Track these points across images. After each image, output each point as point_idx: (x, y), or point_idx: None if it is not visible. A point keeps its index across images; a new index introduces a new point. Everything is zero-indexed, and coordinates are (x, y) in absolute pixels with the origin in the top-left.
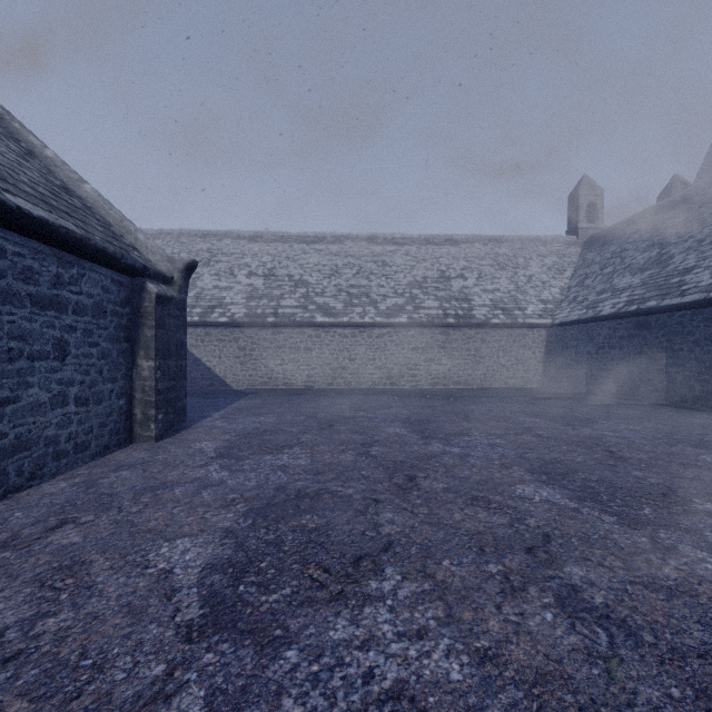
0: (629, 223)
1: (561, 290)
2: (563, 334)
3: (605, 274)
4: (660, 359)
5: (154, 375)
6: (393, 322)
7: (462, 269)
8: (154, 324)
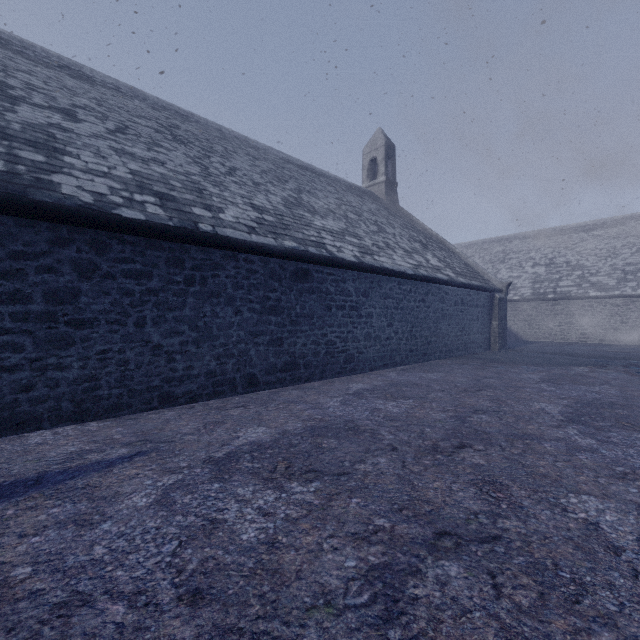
0: None
1: None
2: None
3: None
4: None
5: (497, 327)
6: None
7: None
8: (497, 309)
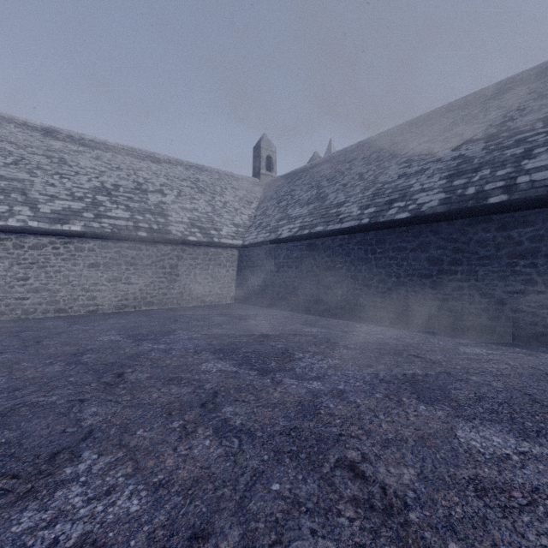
0: (293, 173)
1: (249, 218)
2: (252, 254)
3: (282, 206)
4: (326, 277)
5: None
6: (58, 229)
7: (161, 185)
8: None
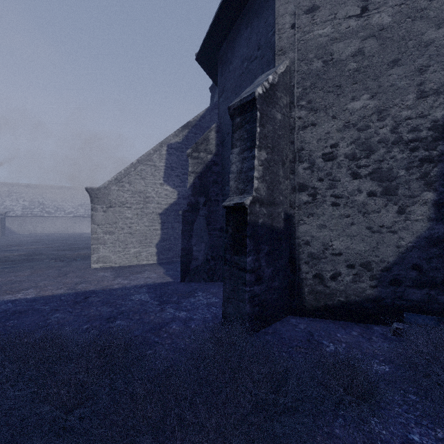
0: None
1: None
2: None
3: None
4: None
5: (1, 228)
6: (68, 216)
7: None
8: (1, 221)
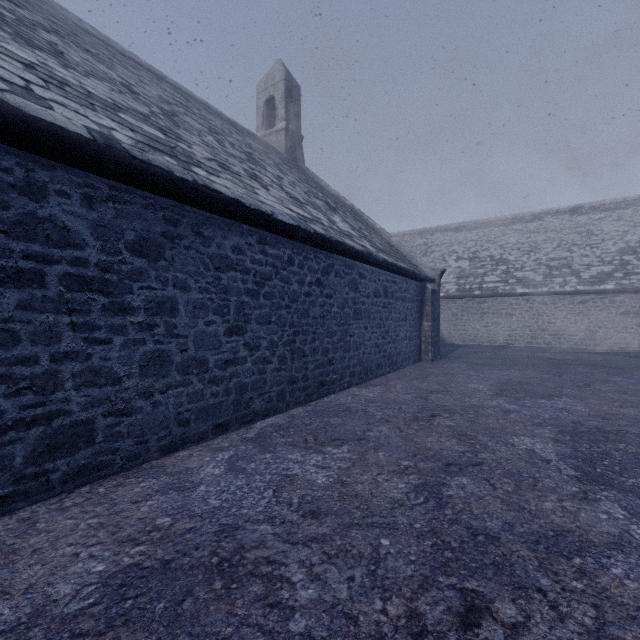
0: None
1: None
2: None
3: None
4: None
5: (430, 329)
6: (597, 289)
7: None
8: (430, 304)
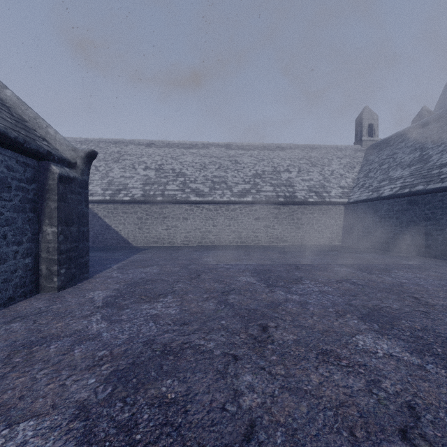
0: (396, 136)
1: (353, 180)
2: (356, 208)
3: (383, 169)
4: (426, 226)
5: (56, 238)
6: (242, 200)
7: (287, 166)
8: (56, 198)
